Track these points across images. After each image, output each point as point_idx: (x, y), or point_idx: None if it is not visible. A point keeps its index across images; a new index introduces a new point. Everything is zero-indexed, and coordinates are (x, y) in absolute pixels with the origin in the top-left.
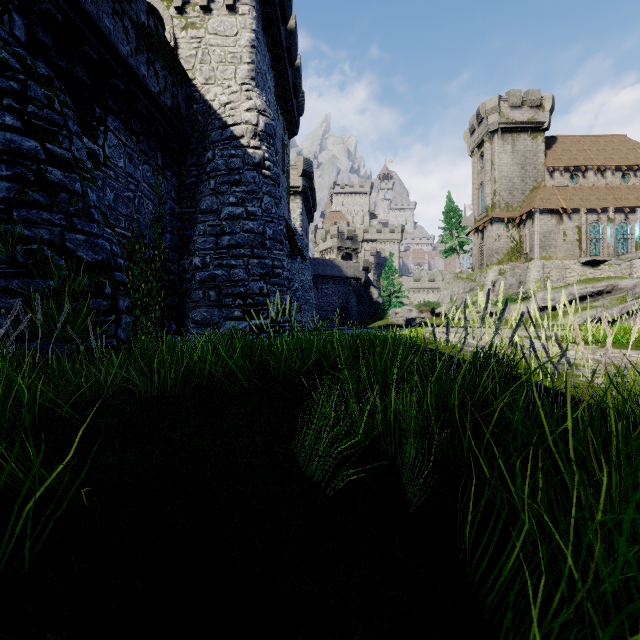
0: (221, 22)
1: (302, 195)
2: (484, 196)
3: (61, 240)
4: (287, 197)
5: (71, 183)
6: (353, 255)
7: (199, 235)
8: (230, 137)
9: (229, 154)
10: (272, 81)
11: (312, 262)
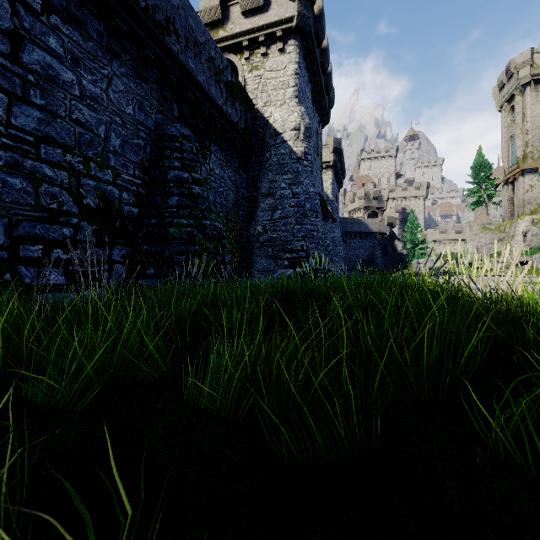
0: (274, 61)
1: (333, 168)
2: (514, 149)
3: (200, 225)
4: (320, 174)
5: (202, 193)
6: (378, 213)
7: (260, 211)
8: (281, 141)
9: (280, 153)
10: (309, 91)
11: (341, 221)
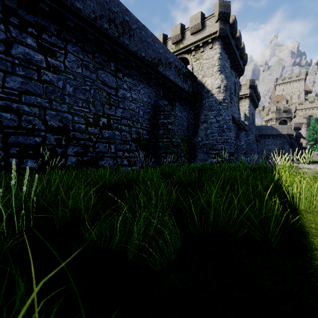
0: (207, 54)
1: (249, 97)
2: None
3: (171, 141)
4: (237, 104)
5: (172, 127)
6: (287, 121)
7: (200, 130)
8: (210, 95)
9: (210, 101)
10: (228, 63)
11: (258, 128)
